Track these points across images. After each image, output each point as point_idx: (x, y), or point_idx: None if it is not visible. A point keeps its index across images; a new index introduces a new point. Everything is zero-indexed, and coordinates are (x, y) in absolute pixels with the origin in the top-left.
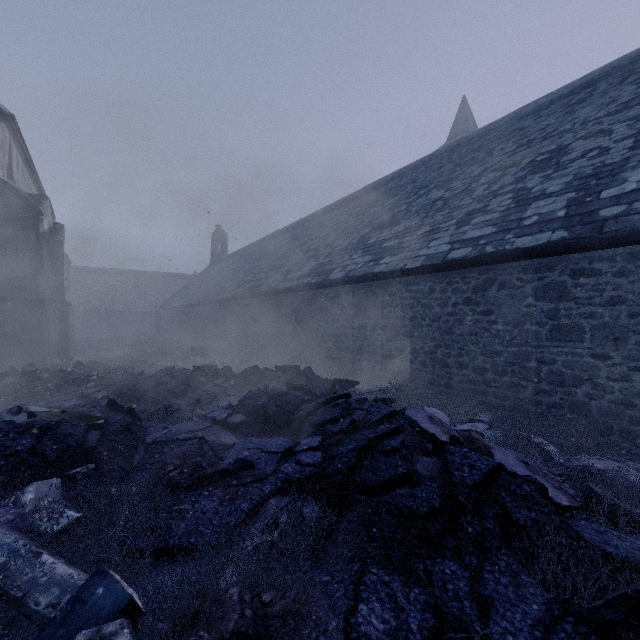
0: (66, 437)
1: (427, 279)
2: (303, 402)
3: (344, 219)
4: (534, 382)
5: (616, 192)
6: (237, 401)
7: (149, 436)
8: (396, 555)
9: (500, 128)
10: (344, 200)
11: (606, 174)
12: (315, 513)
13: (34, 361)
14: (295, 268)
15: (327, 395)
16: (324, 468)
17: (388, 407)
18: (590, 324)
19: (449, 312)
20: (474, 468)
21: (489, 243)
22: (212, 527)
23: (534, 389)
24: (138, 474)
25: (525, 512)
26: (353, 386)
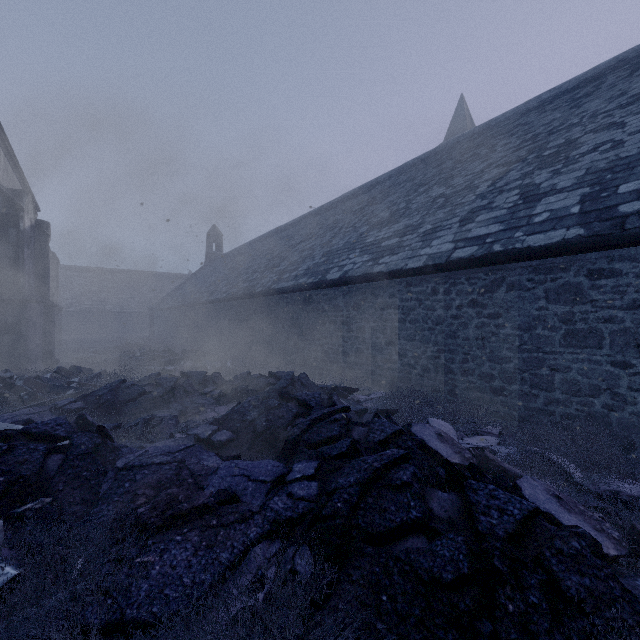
0: (19, 464)
1: (429, 280)
2: (297, 416)
3: (341, 218)
4: (546, 391)
5: (636, 186)
6: (224, 415)
7: (121, 459)
8: (414, 639)
9: (502, 124)
10: (341, 199)
11: (622, 168)
12: (310, 566)
13: (14, 366)
14: (290, 268)
15: (324, 407)
16: (321, 506)
17: (393, 425)
18: (609, 329)
19: (453, 315)
20: (505, 513)
21: (497, 241)
22: (182, 588)
23: (546, 398)
24: (103, 508)
25: (577, 578)
26: (351, 393)
